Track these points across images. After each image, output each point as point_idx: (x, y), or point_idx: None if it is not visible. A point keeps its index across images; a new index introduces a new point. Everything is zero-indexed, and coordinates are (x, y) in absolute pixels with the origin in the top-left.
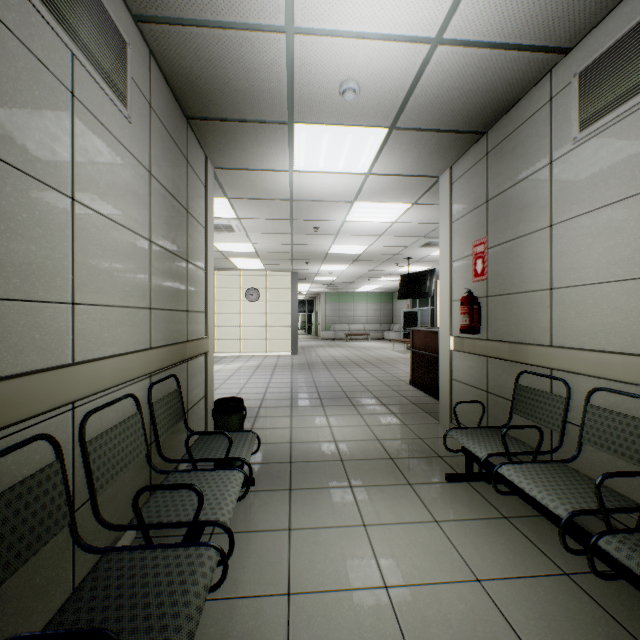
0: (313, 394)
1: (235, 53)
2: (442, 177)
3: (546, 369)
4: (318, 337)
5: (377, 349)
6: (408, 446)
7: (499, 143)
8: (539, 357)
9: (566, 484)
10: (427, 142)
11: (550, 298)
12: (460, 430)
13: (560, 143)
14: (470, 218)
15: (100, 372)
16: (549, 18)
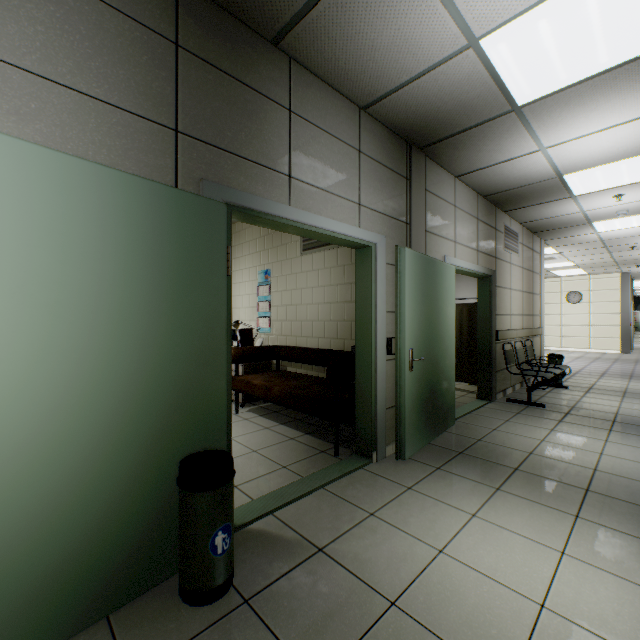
0: (625, 374)
1: (557, 219)
2: None
3: None
4: None
5: None
6: None
7: None
8: None
9: None
10: None
11: None
12: None
13: None
14: None
15: (515, 333)
16: None
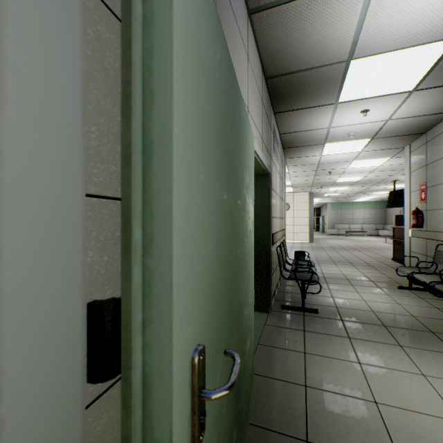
0: (328, 260)
1: (308, 134)
2: (405, 148)
3: None
4: (324, 233)
5: (371, 241)
6: (381, 279)
7: (431, 139)
8: None
9: (438, 278)
10: (392, 139)
11: None
12: (403, 267)
13: None
14: (418, 172)
15: (279, 235)
16: (437, 108)
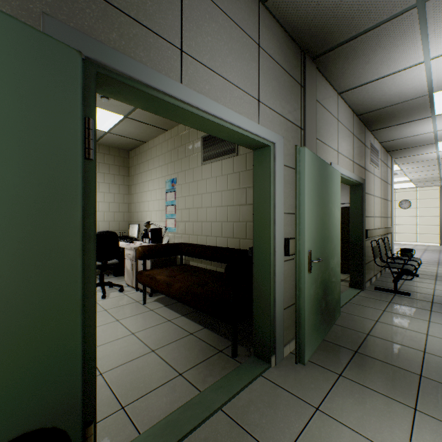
0: None
1: (411, 139)
2: None
3: None
4: None
5: None
6: None
7: None
8: None
9: None
10: None
11: None
12: None
13: None
14: None
15: (377, 231)
16: None
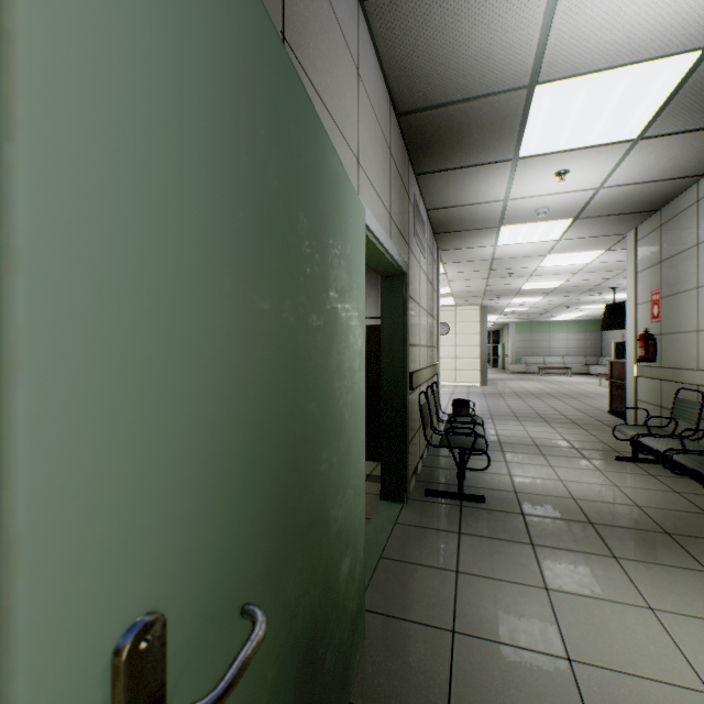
0: (509, 413)
1: (472, 211)
2: (628, 235)
3: (694, 386)
4: (505, 370)
5: (578, 384)
6: (590, 445)
7: (668, 220)
8: (688, 378)
9: (678, 444)
10: (607, 220)
11: (697, 337)
12: (625, 425)
13: (702, 233)
14: (649, 272)
15: (425, 374)
16: (677, 170)
